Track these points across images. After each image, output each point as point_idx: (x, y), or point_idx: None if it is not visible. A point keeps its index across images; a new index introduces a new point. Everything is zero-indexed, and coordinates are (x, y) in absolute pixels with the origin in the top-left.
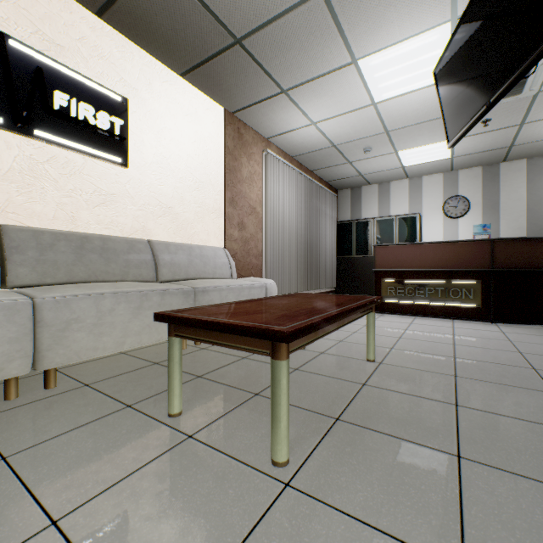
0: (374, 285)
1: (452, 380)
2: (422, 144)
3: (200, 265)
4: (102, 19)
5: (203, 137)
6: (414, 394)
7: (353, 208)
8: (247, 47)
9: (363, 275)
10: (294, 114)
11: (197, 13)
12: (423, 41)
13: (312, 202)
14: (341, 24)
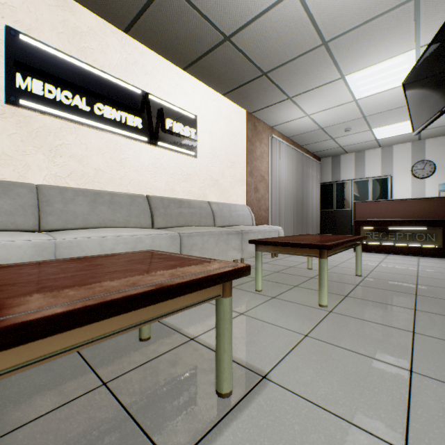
0: (354, 231)
1: (414, 285)
2: (392, 123)
3: (235, 216)
4: (185, 71)
5: (234, 132)
6: (389, 290)
7: (333, 172)
8: (269, 76)
9: (342, 224)
10: (294, 110)
11: (242, 62)
12: (394, 61)
13: (302, 169)
14: (335, 58)
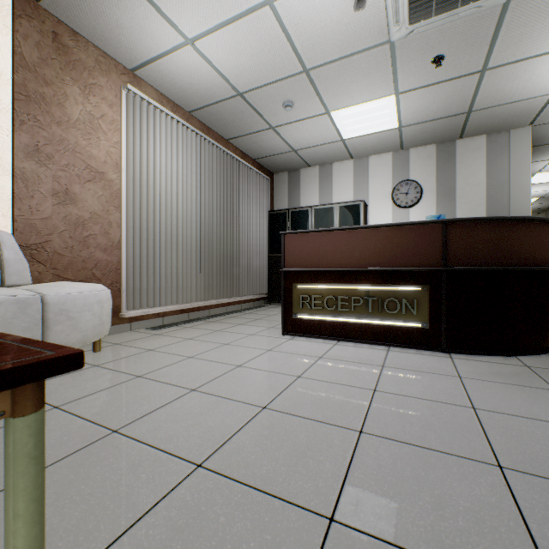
0: (283, 293)
1: None
2: (359, 100)
3: None
4: None
5: None
6: None
7: (291, 195)
8: None
9: None
10: (147, 14)
11: None
12: None
13: (226, 180)
14: None
